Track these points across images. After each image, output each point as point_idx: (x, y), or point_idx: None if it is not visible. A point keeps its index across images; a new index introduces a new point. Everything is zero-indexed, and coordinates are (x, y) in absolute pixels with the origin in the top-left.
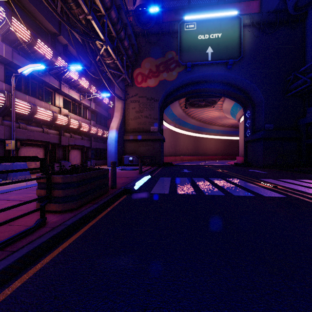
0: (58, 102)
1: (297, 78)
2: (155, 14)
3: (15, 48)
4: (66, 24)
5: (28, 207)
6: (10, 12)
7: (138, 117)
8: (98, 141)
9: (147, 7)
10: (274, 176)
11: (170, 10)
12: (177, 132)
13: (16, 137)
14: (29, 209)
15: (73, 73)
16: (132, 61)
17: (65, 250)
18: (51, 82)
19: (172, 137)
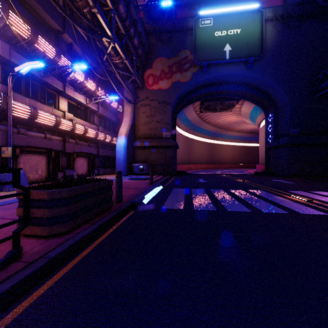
0: (62, 106)
1: (327, 77)
2: (167, 9)
3: (14, 46)
4: (68, 16)
5: (9, 229)
6: (7, 5)
7: (149, 122)
8: (106, 148)
9: (159, 1)
10: (304, 188)
11: (184, 6)
12: (191, 138)
13: (14, 143)
14: (10, 232)
15: (79, 74)
16: (142, 61)
17: (40, 299)
18: (55, 84)
19: (186, 143)
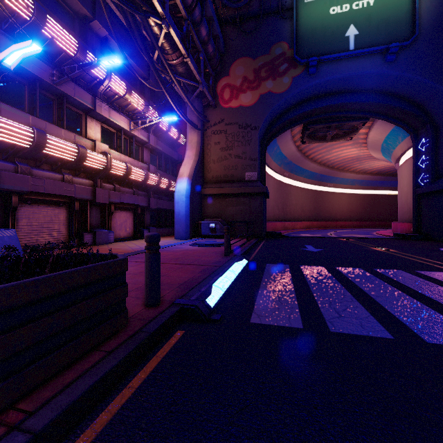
0: (92, 132)
1: None
2: None
3: (10, 34)
4: None
5: None
6: None
7: (224, 157)
8: (162, 197)
9: None
10: None
11: None
12: (287, 183)
13: (8, 187)
14: None
15: (117, 83)
16: (214, 65)
17: None
18: (78, 97)
19: (279, 191)
